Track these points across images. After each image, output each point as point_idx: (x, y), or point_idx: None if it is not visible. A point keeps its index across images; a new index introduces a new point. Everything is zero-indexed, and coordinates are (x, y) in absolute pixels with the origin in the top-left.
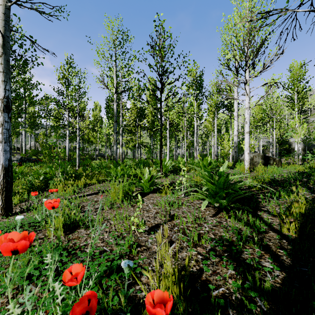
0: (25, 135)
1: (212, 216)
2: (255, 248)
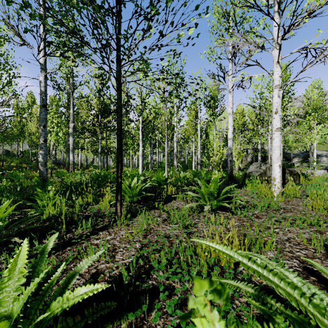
0: None
1: None
2: None
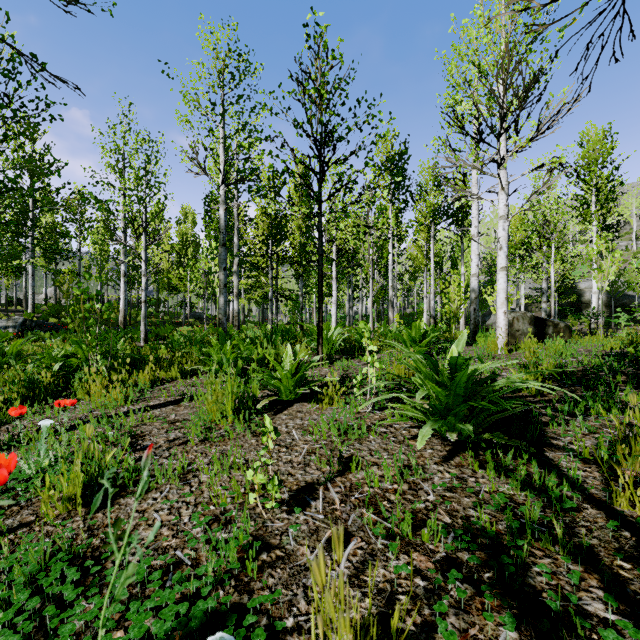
0: (33, 274)
1: (441, 463)
2: (557, 557)
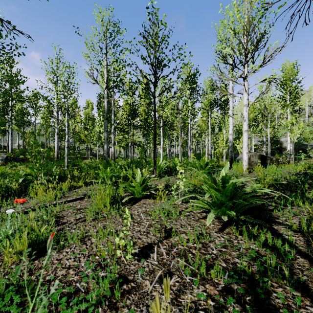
0: (11, 133)
1: (219, 232)
2: (286, 287)
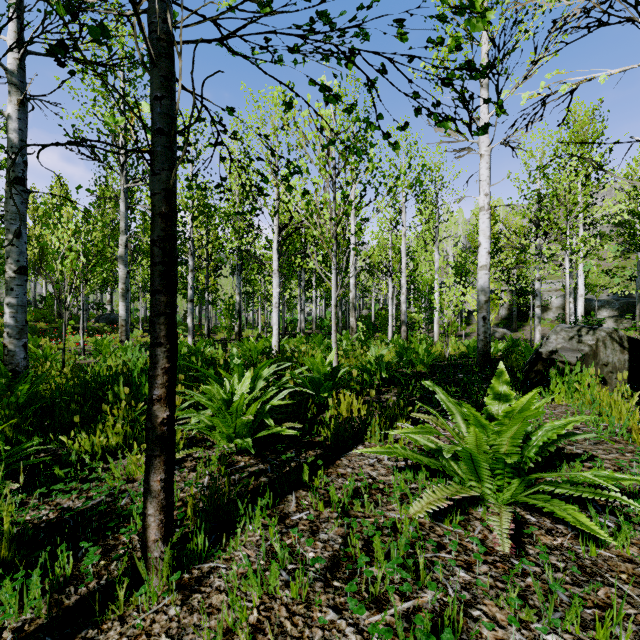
0: None
1: None
2: None
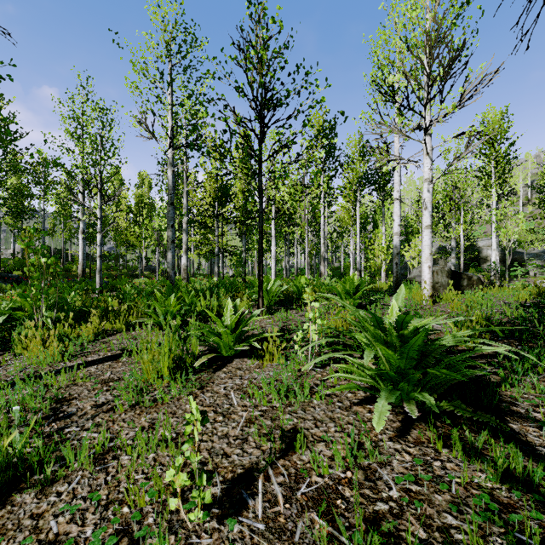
0: None
1: (397, 439)
2: None
